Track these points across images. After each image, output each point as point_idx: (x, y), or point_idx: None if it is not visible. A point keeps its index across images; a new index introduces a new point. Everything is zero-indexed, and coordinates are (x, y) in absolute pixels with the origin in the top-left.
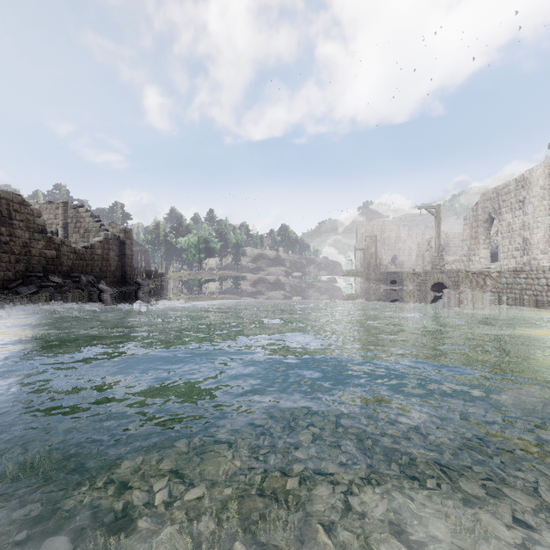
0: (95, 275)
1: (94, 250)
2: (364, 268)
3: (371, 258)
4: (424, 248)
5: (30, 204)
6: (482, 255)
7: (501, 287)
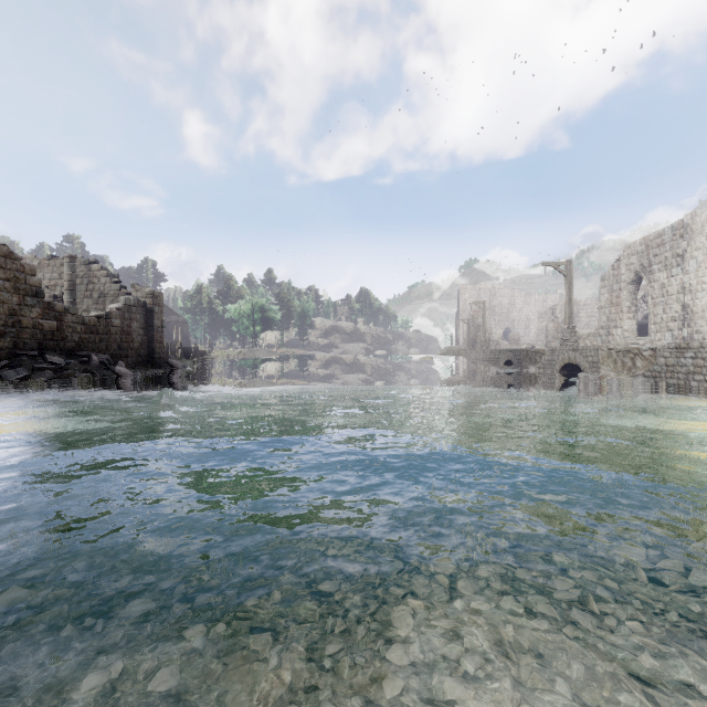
0: (112, 354)
1: (111, 320)
2: (469, 345)
3: (478, 331)
4: (546, 319)
5: (20, 258)
6: (626, 327)
7: (658, 370)
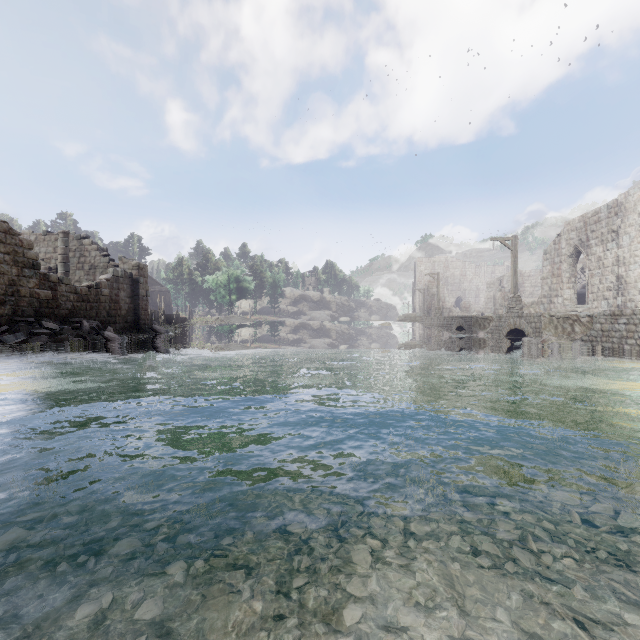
0: (102, 320)
1: (101, 290)
2: (424, 312)
3: (432, 300)
4: (494, 289)
5: (19, 234)
6: (566, 296)
7: (595, 335)
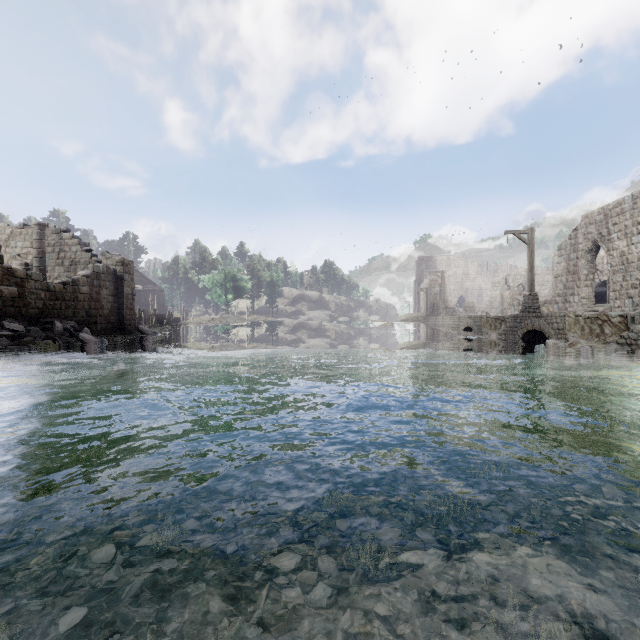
0: (80, 320)
1: (78, 287)
2: (427, 312)
3: (435, 299)
4: (499, 288)
5: None
6: (584, 295)
7: (634, 337)
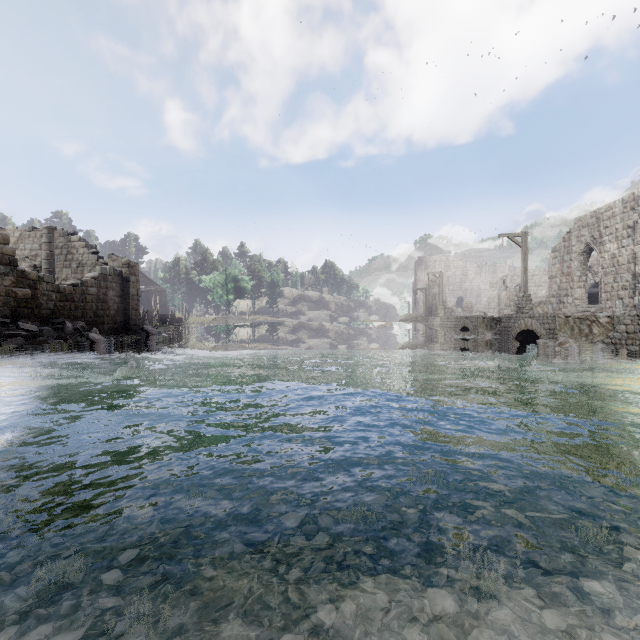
0: (88, 321)
1: (87, 289)
2: (426, 312)
3: (434, 300)
4: (497, 288)
5: None
6: (577, 296)
7: (618, 337)
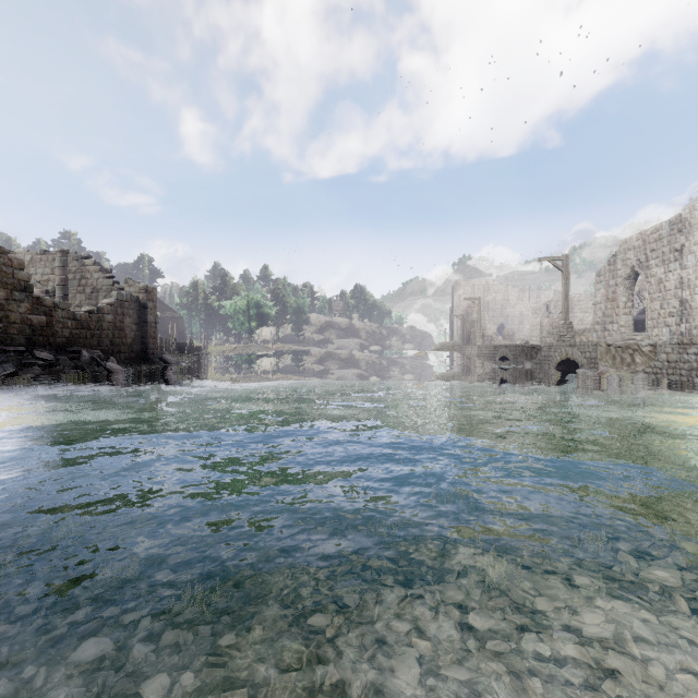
0: (104, 349)
1: (103, 316)
2: (463, 340)
3: (472, 327)
4: (540, 315)
5: (8, 252)
6: (622, 323)
7: (659, 366)
